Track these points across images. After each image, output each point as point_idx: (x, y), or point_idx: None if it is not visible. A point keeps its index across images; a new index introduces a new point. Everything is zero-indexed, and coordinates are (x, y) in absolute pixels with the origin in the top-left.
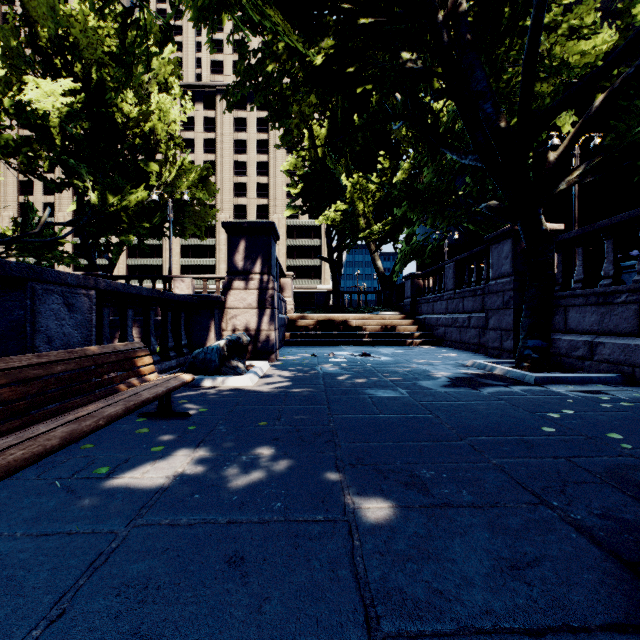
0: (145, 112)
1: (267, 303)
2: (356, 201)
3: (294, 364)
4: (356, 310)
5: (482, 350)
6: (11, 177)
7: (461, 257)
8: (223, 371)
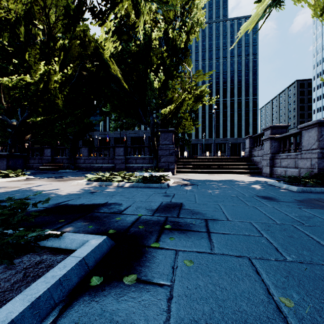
0: None
1: None
2: None
3: None
4: None
5: None
6: None
7: None
8: None
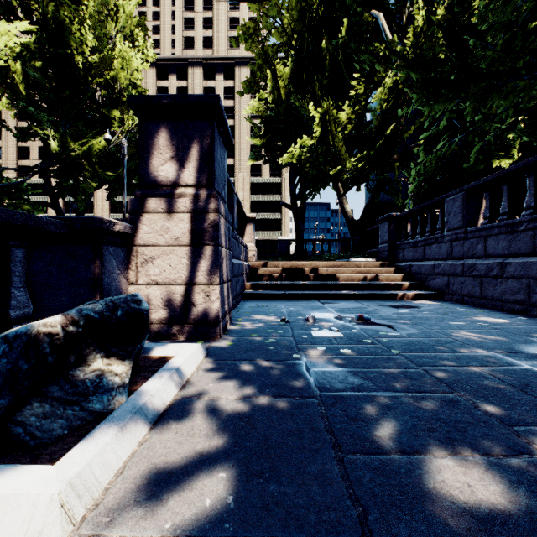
0: (106, 58)
1: (206, 236)
2: (325, 135)
3: (252, 347)
4: (319, 258)
5: (536, 312)
6: (11, 143)
7: (479, 182)
8: (18, 425)
